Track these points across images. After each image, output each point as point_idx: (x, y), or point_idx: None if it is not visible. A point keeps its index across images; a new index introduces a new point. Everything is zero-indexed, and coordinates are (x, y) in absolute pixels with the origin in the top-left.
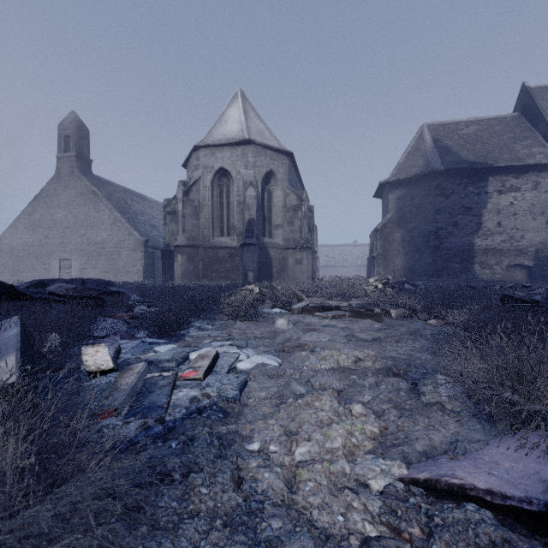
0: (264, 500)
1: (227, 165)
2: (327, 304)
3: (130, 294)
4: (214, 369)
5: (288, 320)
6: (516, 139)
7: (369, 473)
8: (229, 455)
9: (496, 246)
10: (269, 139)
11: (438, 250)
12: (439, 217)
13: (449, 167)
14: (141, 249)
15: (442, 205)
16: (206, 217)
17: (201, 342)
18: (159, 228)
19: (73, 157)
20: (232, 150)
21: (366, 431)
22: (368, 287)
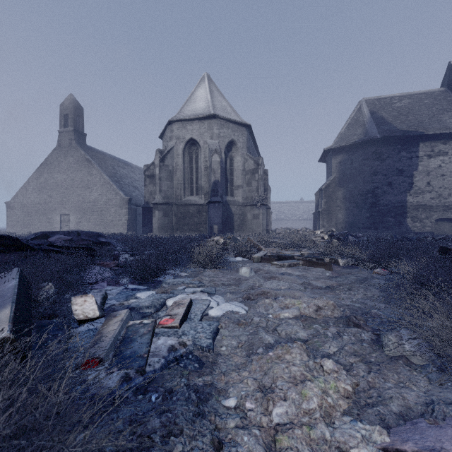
0: None
1: (196, 136)
2: (282, 253)
3: (116, 244)
4: (188, 316)
5: (250, 269)
6: (444, 110)
7: (350, 440)
8: (206, 413)
9: (426, 202)
10: (231, 114)
11: (375, 206)
12: (376, 178)
13: (385, 135)
14: (126, 206)
15: (378, 167)
16: (179, 179)
17: (176, 288)
18: (140, 188)
19: (71, 131)
20: (200, 123)
21: (340, 388)
22: (316, 238)
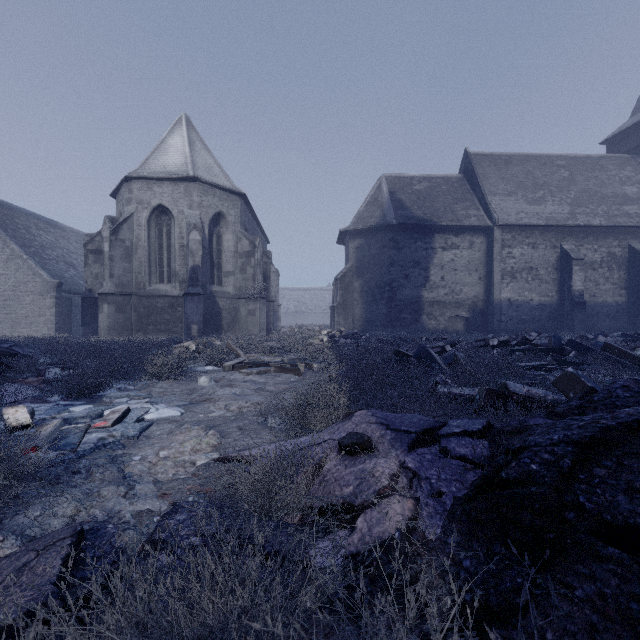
0: (134, 475)
1: (167, 202)
2: (260, 360)
3: (39, 355)
4: (124, 420)
5: (210, 378)
6: (458, 200)
7: (198, 459)
8: (119, 462)
9: (440, 298)
10: (218, 176)
11: (392, 301)
12: (393, 270)
13: (401, 222)
14: (52, 294)
15: (395, 257)
16: (141, 260)
17: (119, 401)
18: (79, 266)
19: None
20: (173, 186)
21: (211, 442)
22: (314, 340)
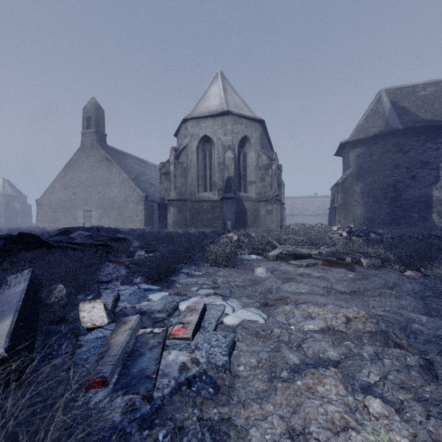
0: None
1: (209, 133)
2: (299, 252)
3: (133, 240)
4: (202, 324)
5: (266, 269)
6: None
7: None
8: None
9: None
10: (244, 109)
11: (397, 201)
12: (397, 172)
13: (408, 126)
14: (143, 202)
15: (400, 160)
16: (193, 176)
17: (189, 289)
18: (156, 185)
19: (93, 132)
20: (213, 120)
21: None
22: (333, 235)
